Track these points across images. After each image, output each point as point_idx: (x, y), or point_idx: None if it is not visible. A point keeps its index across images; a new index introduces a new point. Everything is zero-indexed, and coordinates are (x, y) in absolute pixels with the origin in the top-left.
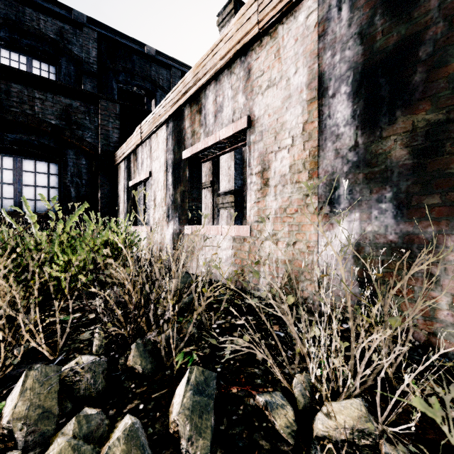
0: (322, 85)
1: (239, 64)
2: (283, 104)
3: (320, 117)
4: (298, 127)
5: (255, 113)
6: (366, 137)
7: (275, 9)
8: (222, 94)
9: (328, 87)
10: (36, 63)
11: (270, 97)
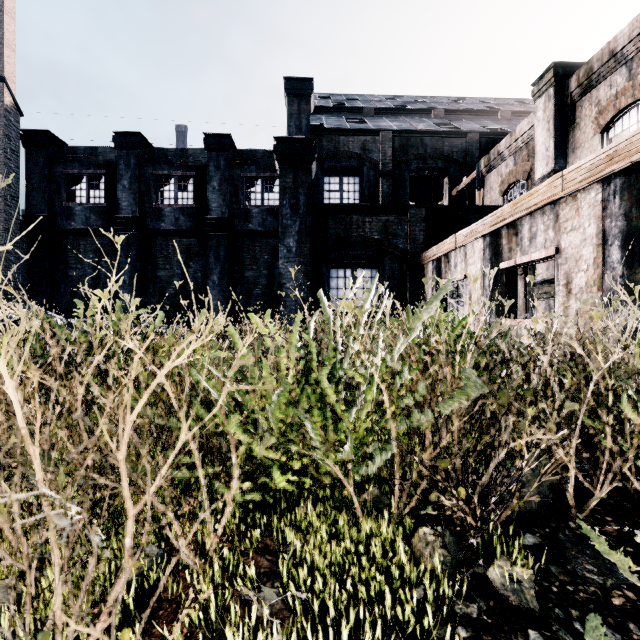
0: (604, 238)
1: (549, 209)
2: (581, 243)
3: (603, 256)
4: (590, 259)
5: (561, 245)
6: (628, 272)
7: (574, 187)
8: (536, 227)
9: (608, 240)
10: (345, 179)
11: (572, 237)
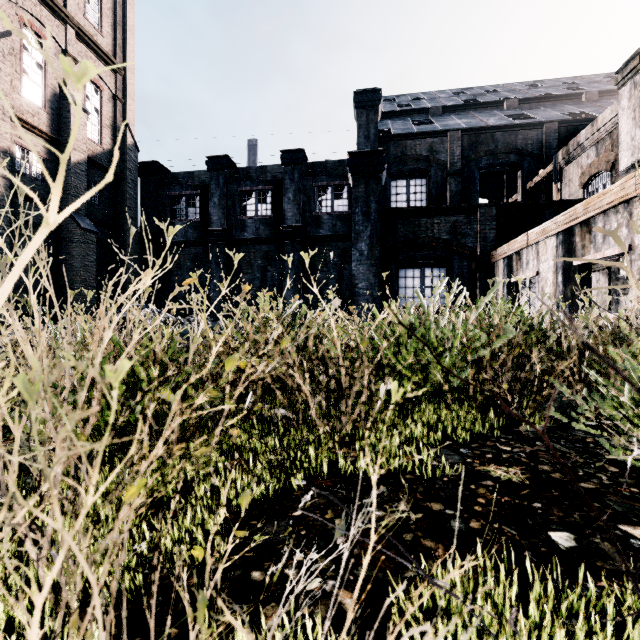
0: None
1: (623, 208)
2: None
3: None
4: None
5: (634, 242)
6: None
7: None
8: (609, 224)
9: None
10: (412, 182)
11: None
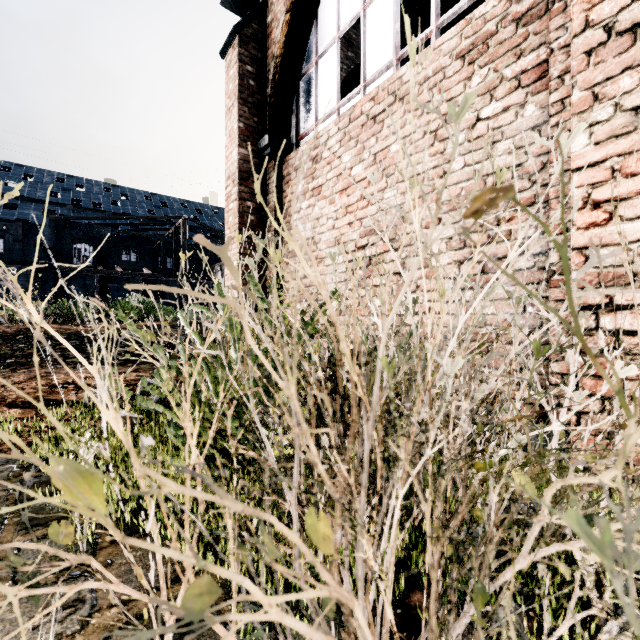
0: None
1: None
2: None
3: None
4: None
5: None
6: None
7: None
8: None
9: None
10: None
11: None
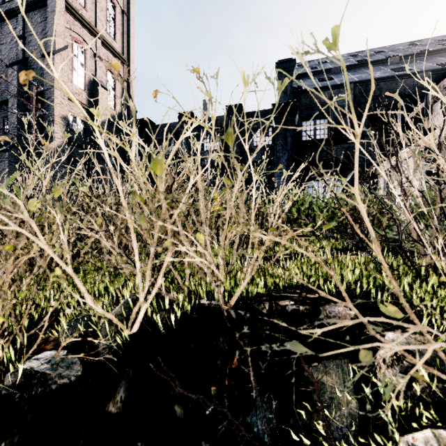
0: None
1: None
2: None
3: None
4: None
5: None
6: None
7: None
8: None
9: None
10: (317, 121)
11: None
